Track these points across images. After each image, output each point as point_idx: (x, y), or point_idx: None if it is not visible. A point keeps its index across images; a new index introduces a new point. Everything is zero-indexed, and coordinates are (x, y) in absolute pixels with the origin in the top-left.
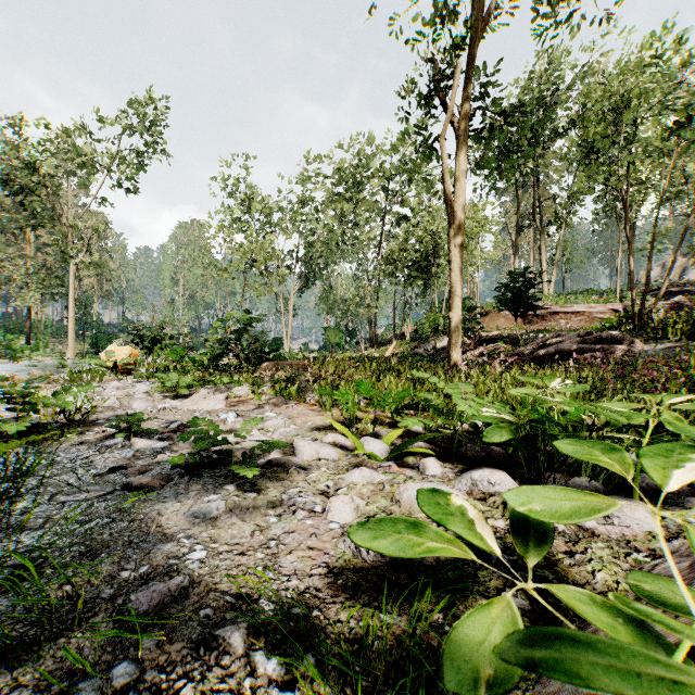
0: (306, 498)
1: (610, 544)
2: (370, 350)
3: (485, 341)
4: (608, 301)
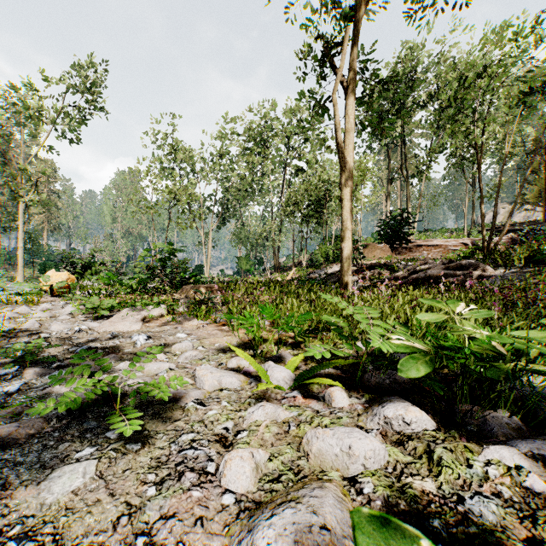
0: (199, 451)
1: None
2: (274, 275)
3: (367, 268)
4: (458, 237)
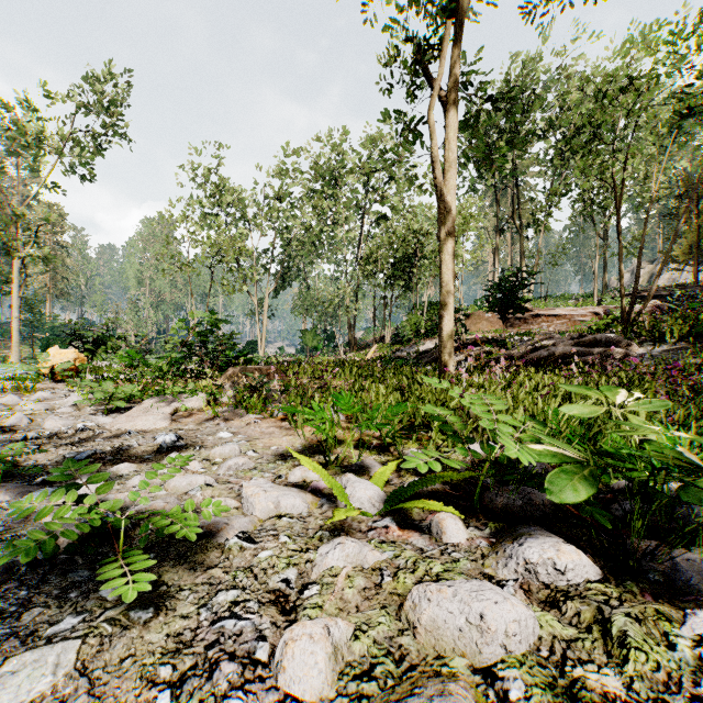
0: (244, 621)
1: None
2: (349, 353)
3: (471, 344)
4: (587, 304)
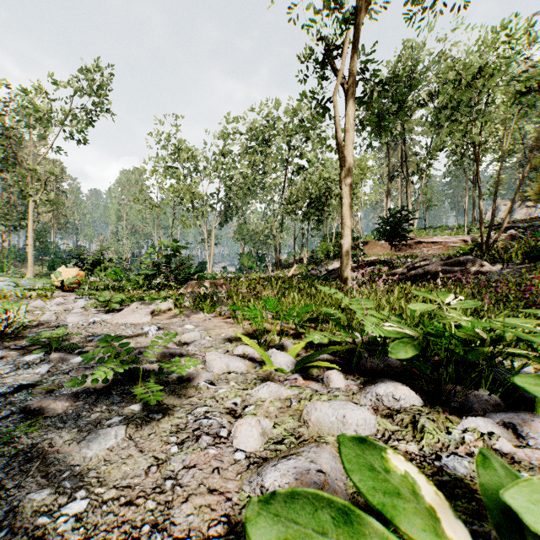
0: (212, 420)
1: (534, 473)
2: (276, 271)
3: (367, 264)
4: (459, 234)
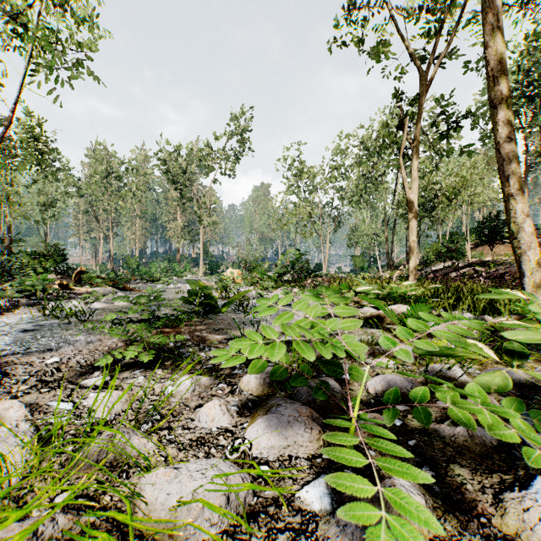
0: None
1: None
2: (387, 272)
3: (467, 265)
4: None
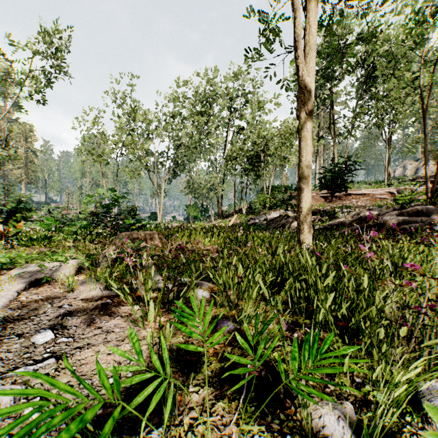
0: None
1: None
2: (218, 220)
3: None
4: (381, 187)
